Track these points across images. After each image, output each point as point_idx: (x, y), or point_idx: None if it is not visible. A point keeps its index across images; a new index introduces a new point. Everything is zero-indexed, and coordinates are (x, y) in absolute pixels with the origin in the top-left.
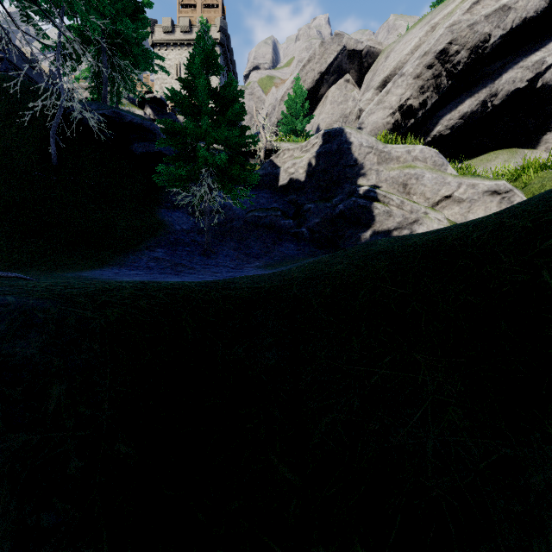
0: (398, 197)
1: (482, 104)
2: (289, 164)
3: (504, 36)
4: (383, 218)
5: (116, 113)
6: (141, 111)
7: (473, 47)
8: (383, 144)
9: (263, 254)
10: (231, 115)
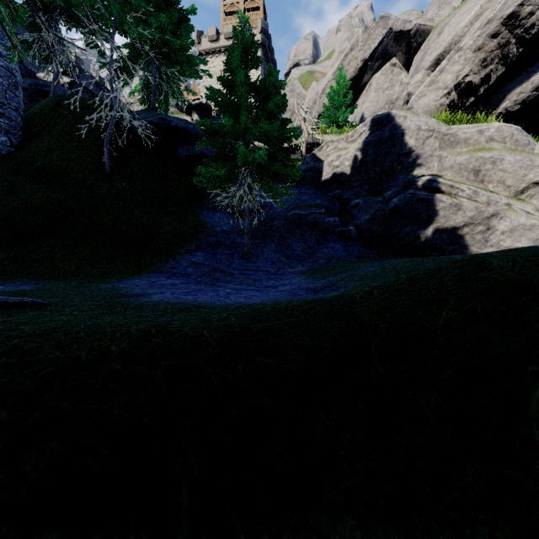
0: (469, 187)
1: None
2: (333, 156)
3: None
4: (449, 212)
5: (162, 119)
6: (189, 117)
7: None
8: (446, 125)
9: (306, 255)
10: (272, 107)
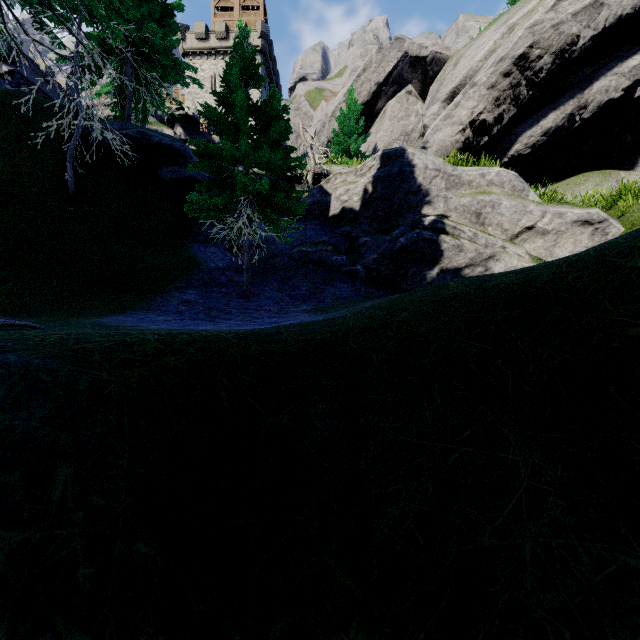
0: (470, 229)
1: (569, 118)
2: (341, 190)
3: (596, 37)
4: (452, 253)
5: (141, 133)
6: (171, 131)
7: (559, 50)
8: (452, 166)
9: (311, 295)
10: (274, 134)
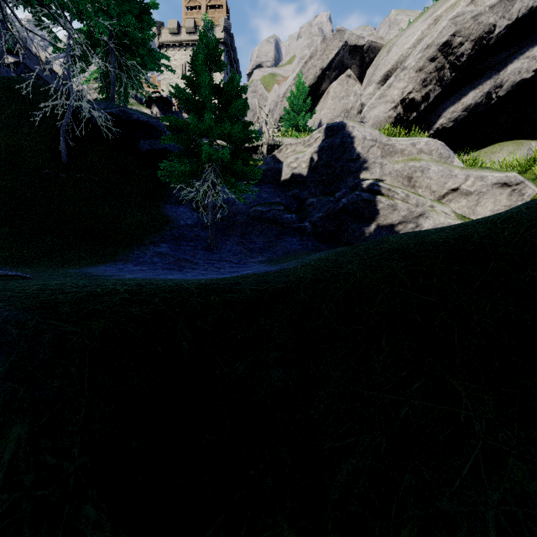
0: (402, 191)
1: (486, 96)
2: (291, 159)
3: (510, 26)
4: (387, 212)
5: (123, 111)
6: (149, 110)
7: (478, 38)
8: (387, 137)
9: (266, 248)
10: (234, 110)
